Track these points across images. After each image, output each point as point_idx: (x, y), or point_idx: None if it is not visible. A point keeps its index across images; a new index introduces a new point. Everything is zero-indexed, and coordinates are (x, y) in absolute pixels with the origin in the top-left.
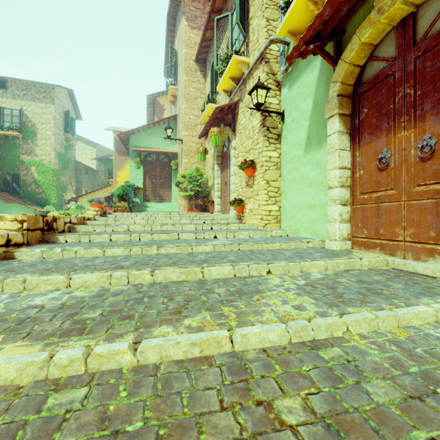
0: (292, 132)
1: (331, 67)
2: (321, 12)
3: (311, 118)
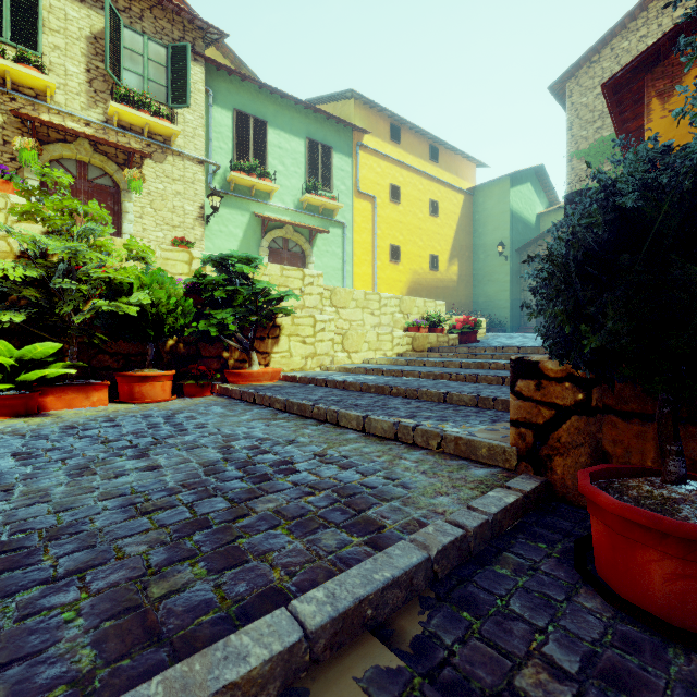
0: (220, 239)
1: (258, 227)
2: (287, 222)
3: (242, 243)
